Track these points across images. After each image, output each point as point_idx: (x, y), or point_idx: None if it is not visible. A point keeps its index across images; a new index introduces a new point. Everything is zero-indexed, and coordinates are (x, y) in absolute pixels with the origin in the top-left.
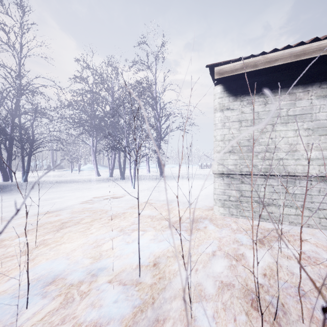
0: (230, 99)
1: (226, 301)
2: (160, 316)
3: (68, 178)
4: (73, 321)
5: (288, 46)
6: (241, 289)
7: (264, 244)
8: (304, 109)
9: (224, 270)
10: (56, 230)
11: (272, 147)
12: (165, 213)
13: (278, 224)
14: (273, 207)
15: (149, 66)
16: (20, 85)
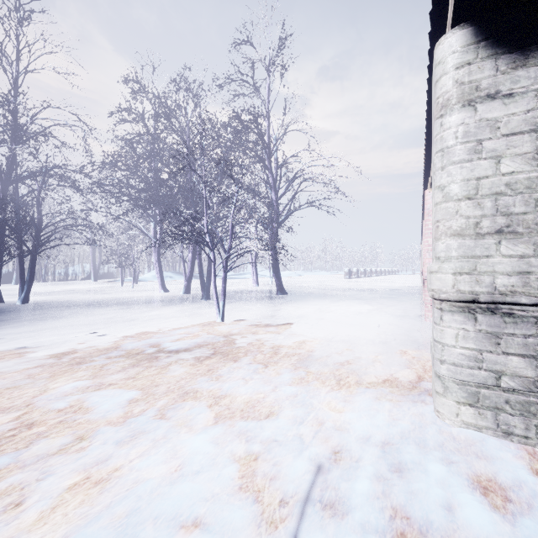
0: (501, 63)
1: None
2: None
3: (109, 295)
4: None
5: None
6: None
7: None
8: None
9: None
10: None
11: None
12: (292, 415)
13: None
14: None
15: (256, 86)
16: (14, 122)
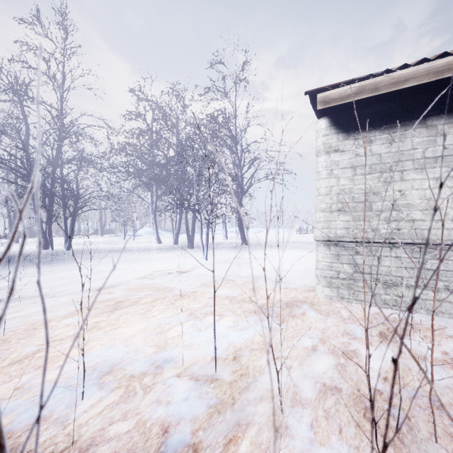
0: (340, 137)
1: (329, 408)
2: (242, 420)
3: (120, 245)
4: (136, 417)
5: (424, 60)
6: (351, 395)
7: (387, 339)
8: (450, 148)
9: (327, 370)
10: (110, 310)
11: (400, 204)
12: (249, 294)
13: (400, 307)
14: (402, 289)
15: (226, 94)
16: (62, 126)
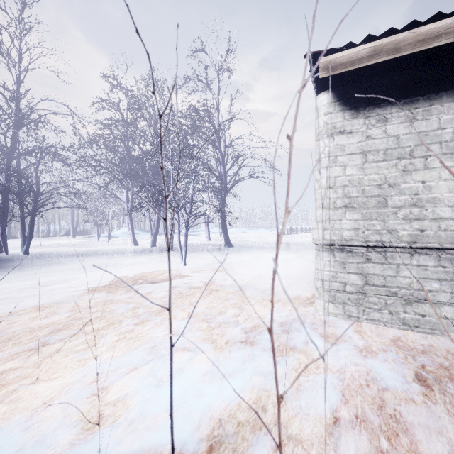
0: (346, 115)
1: None
2: None
3: (91, 248)
4: None
5: None
6: None
7: (431, 389)
8: None
9: None
10: (34, 348)
11: (424, 198)
12: (233, 312)
13: None
14: (426, 306)
15: (209, 84)
16: (18, 111)
